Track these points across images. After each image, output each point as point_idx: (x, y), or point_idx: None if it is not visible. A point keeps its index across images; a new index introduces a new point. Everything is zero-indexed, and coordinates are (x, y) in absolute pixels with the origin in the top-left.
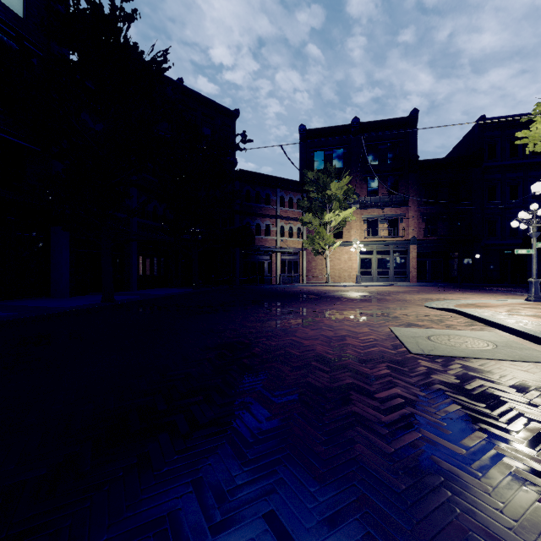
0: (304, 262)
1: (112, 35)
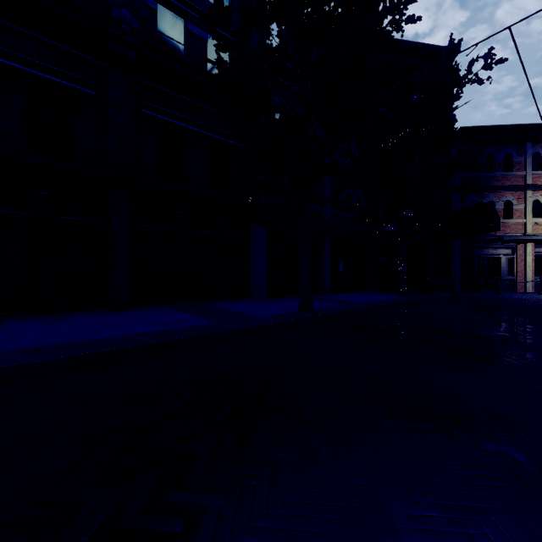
0: None
1: None
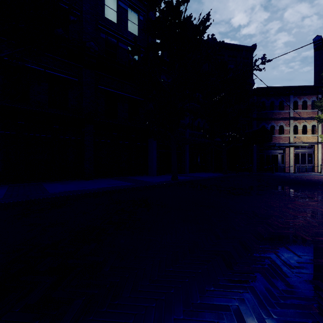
0: (320, 154)
1: (177, 18)
